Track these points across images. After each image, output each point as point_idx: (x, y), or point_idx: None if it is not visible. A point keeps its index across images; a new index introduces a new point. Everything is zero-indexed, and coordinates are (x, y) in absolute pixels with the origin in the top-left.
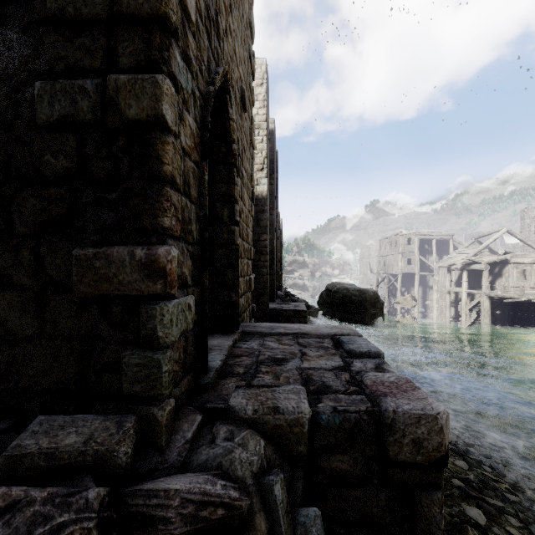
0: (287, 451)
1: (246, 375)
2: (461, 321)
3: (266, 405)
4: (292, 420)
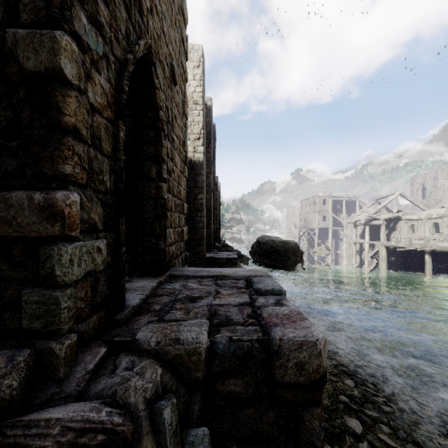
0: (187, 378)
1: (160, 312)
2: (364, 266)
3: (169, 337)
4: (191, 350)
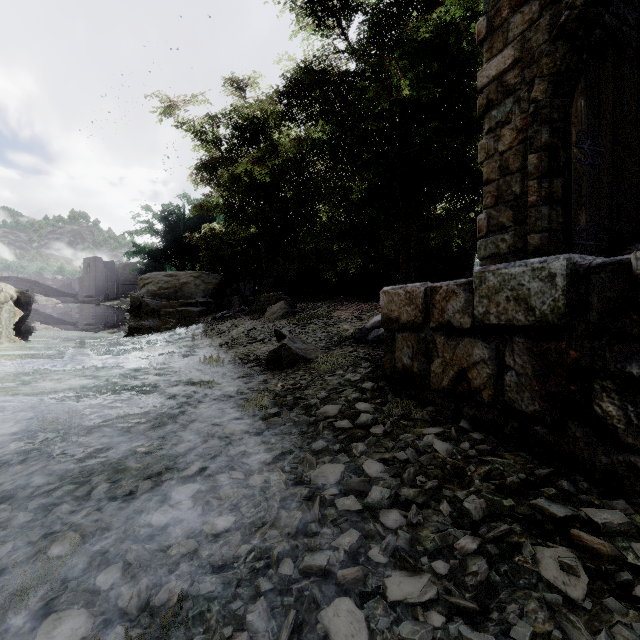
0: None
1: None
2: None
3: None
4: None
